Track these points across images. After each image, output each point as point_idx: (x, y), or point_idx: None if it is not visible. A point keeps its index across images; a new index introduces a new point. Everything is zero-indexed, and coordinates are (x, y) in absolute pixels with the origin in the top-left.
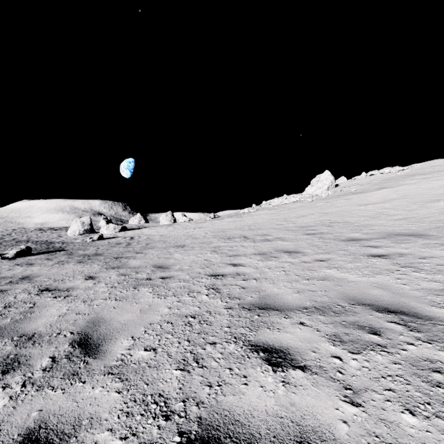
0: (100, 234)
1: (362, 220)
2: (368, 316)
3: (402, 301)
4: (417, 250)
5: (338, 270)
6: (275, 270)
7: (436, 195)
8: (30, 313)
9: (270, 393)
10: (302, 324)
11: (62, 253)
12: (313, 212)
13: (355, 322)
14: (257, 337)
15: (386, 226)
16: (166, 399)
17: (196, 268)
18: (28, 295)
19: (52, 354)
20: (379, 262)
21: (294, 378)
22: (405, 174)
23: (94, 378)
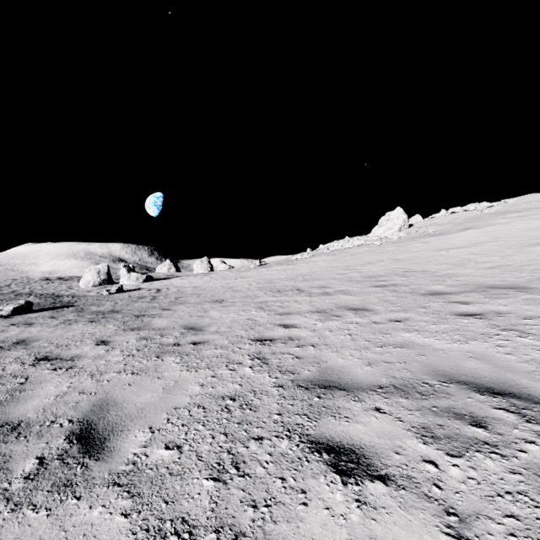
0: (119, 285)
1: (444, 269)
2: (466, 399)
3: (509, 378)
4: (518, 307)
5: (420, 334)
6: (338, 334)
7: (536, 238)
8: (19, 391)
9: (341, 520)
10: (378, 410)
11: (71, 310)
12: (383, 258)
13: (450, 408)
14: (319, 430)
15: (476, 276)
16: (192, 528)
17: (237, 330)
18: (21, 367)
19: (40, 453)
20: (472, 323)
21: (373, 495)
22: (495, 211)
23: (94, 491)
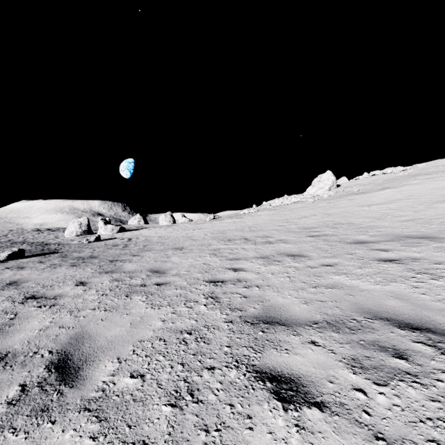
0: (97, 235)
1: (367, 222)
2: (389, 333)
3: (425, 315)
4: (430, 254)
5: (348, 277)
6: (278, 276)
7: (443, 196)
8: (9, 325)
9: (282, 443)
10: (313, 343)
11: (56, 255)
12: (316, 213)
13: (375, 341)
14: (263, 360)
15: (393, 228)
16: None
17: (194, 273)
18: (11, 304)
19: (23, 381)
20: (392, 268)
21: (310, 420)
22: (408, 174)
23: (67, 416)
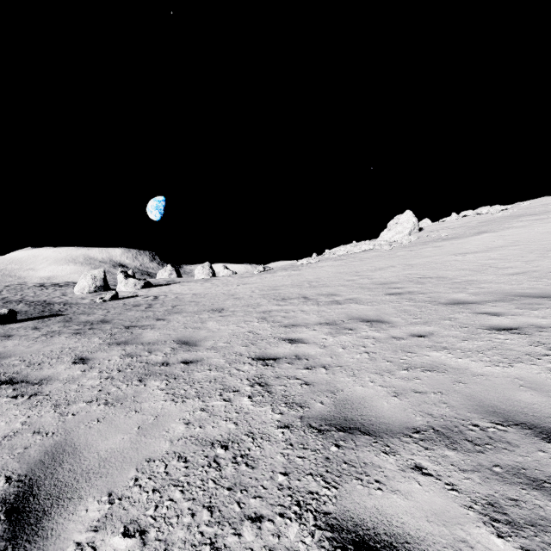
0: (114, 292)
1: (463, 275)
2: (537, 452)
3: None
4: None
5: (451, 353)
6: (352, 351)
7: None
8: None
9: None
10: (419, 470)
11: (58, 319)
12: (394, 264)
13: (518, 468)
14: (341, 504)
15: (500, 283)
16: None
17: (236, 345)
18: None
19: None
20: (511, 340)
21: None
22: (509, 215)
23: None
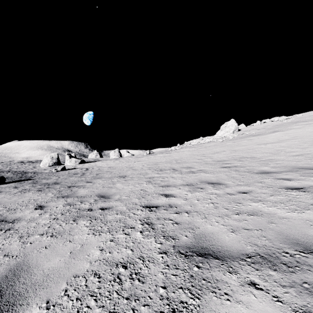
0: (63, 166)
1: (266, 156)
2: None
3: None
4: None
5: (264, 204)
6: (203, 202)
7: None
8: None
9: None
10: (253, 285)
11: (29, 182)
12: (225, 149)
13: None
14: (203, 311)
15: (288, 161)
16: None
17: (133, 198)
18: None
19: None
20: (300, 195)
21: None
22: (290, 121)
23: None
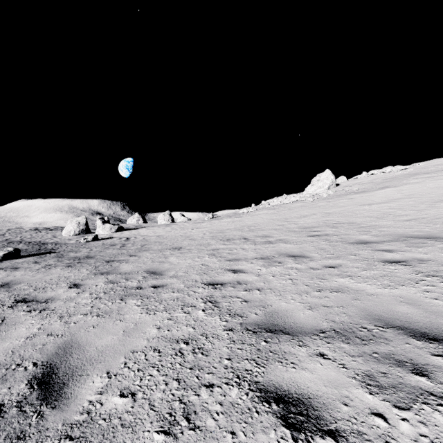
0: (94, 234)
1: (368, 221)
2: (404, 344)
3: (441, 323)
4: (437, 255)
5: (353, 279)
6: (280, 278)
7: None
8: None
9: None
10: (322, 356)
11: (52, 255)
12: (315, 212)
13: (390, 354)
14: (267, 376)
15: (396, 227)
16: None
17: (192, 274)
18: (0, 308)
19: (0, 400)
20: (398, 270)
21: None
22: (408, 173)
23: None
